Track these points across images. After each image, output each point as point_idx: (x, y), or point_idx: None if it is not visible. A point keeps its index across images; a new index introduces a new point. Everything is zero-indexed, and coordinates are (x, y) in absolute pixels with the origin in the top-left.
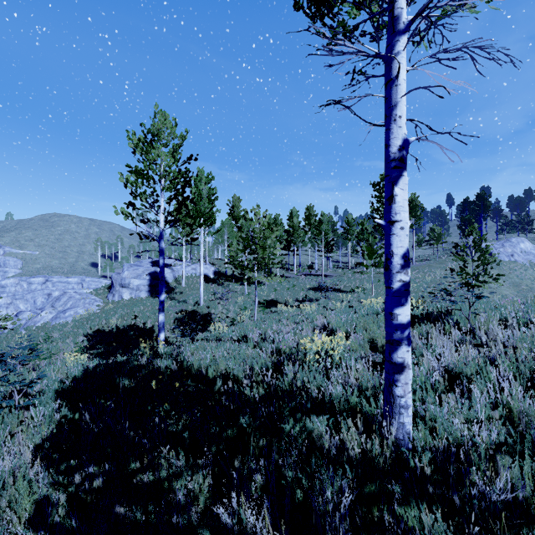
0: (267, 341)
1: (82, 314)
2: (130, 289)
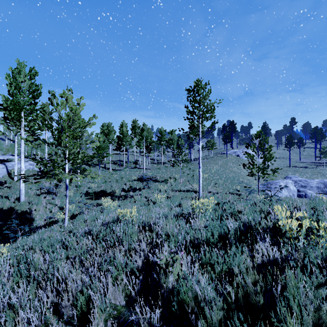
0: None
1: None
2: None
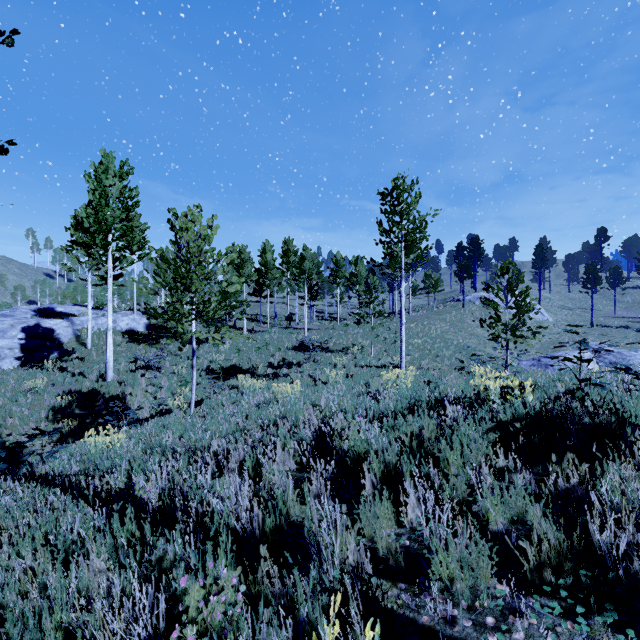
0: (175, 513)
1: None
2: None
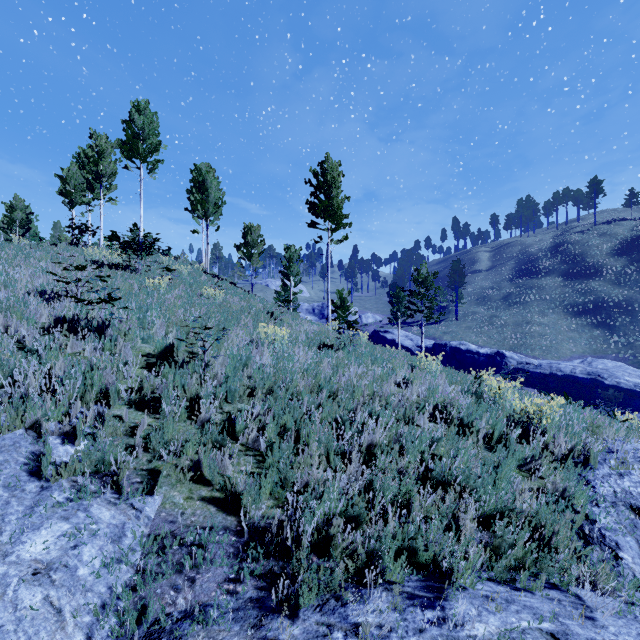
0: None
1: None
2: None
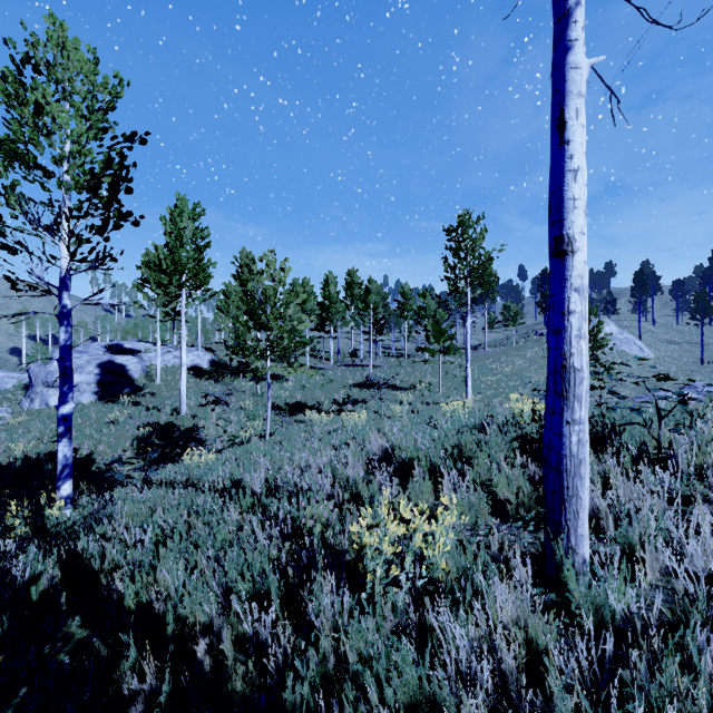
0: (278, 493)
1: None
2: None
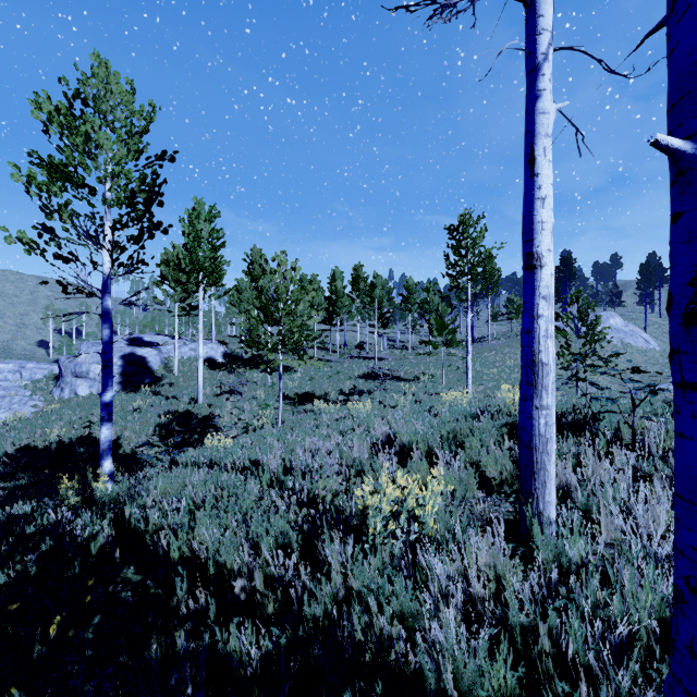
0: (293, 471)
1: (5, 421)
2: (90, 380)
